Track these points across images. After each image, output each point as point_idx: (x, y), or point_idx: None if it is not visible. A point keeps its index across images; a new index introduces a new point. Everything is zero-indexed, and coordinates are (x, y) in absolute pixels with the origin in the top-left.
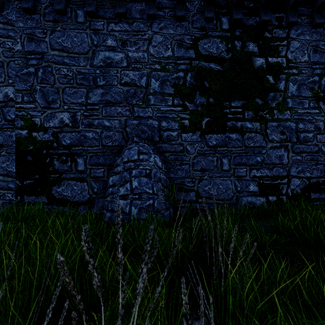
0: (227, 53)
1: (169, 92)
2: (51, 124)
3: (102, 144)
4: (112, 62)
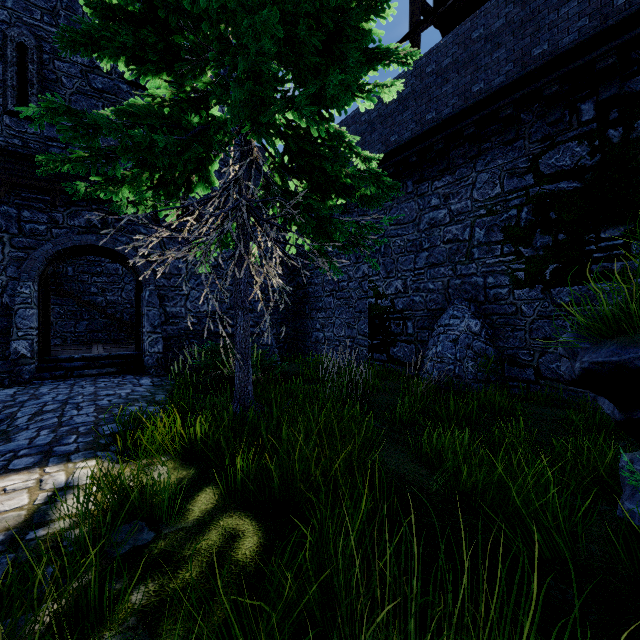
0: (591, 157)
1: (497, 239)
2: (389, 291)
3: (427, 308)
4: (436, 222)
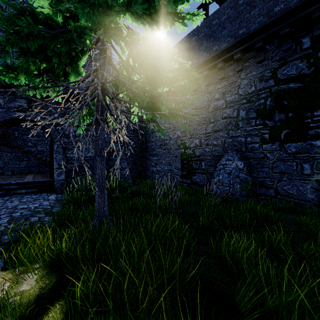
0: (308, 69)
1: (253, 116)
2: (191, 145)
3: (212, 154)
4: (218, 107)
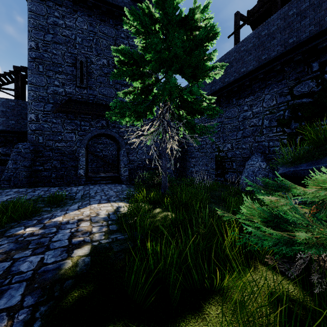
0: (317, 87)
1: (274, 125)
2: (224, 149)
3: (242, 156)
4: (246, 117)
